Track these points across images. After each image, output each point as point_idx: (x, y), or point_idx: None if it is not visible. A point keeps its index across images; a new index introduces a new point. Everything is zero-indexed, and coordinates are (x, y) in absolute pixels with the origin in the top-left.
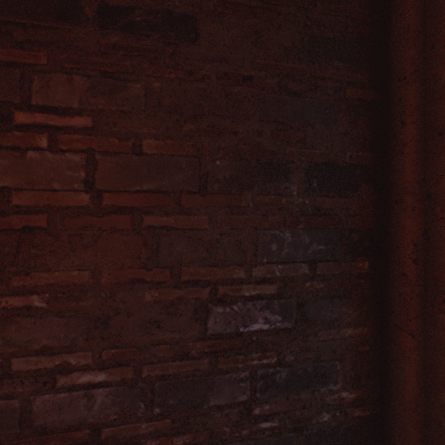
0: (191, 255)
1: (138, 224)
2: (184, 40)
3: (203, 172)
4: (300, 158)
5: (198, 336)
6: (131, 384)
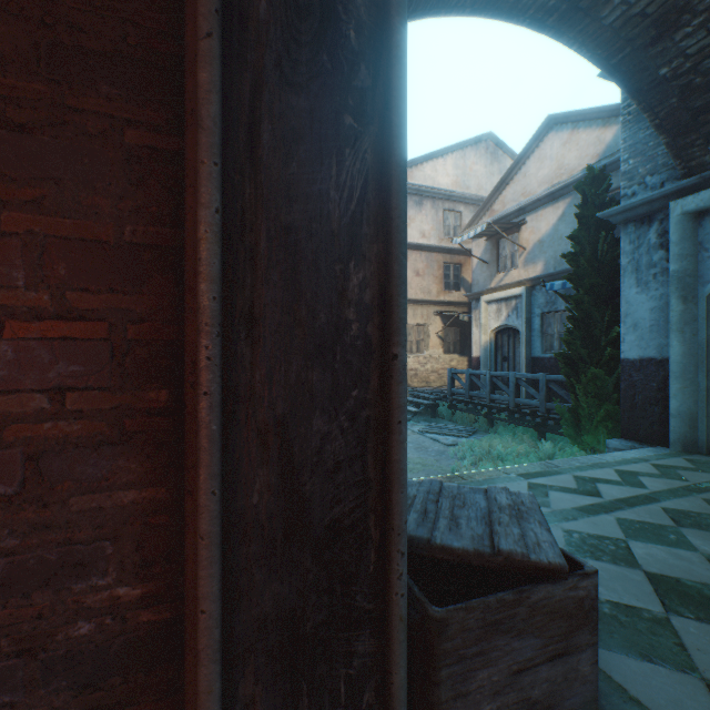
0: None
1: None
2: None
3: None
4: (34, 230)
5: None
6: None
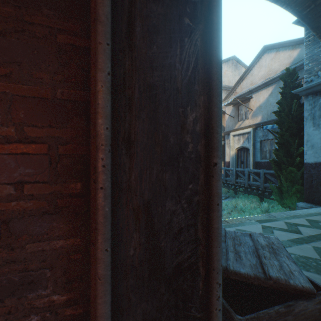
0: None
1: None
2: None
3: None
4: (5, 91)
5: None
6: None
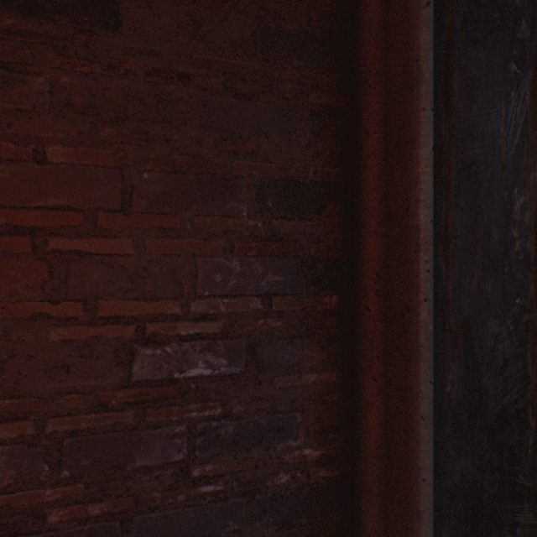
0: (111, 286)
1: (41, 248)
2: (102, 27)
3: (127, 187)
4: (252, 173)
5: (120, 383)
6: (32, 442)
